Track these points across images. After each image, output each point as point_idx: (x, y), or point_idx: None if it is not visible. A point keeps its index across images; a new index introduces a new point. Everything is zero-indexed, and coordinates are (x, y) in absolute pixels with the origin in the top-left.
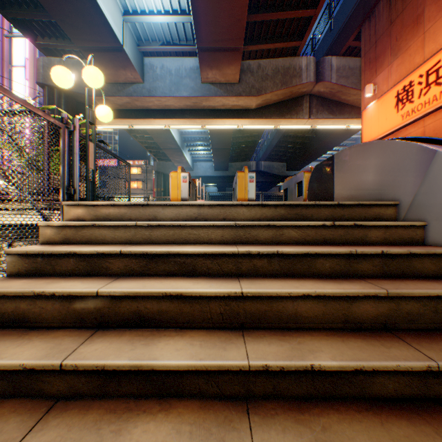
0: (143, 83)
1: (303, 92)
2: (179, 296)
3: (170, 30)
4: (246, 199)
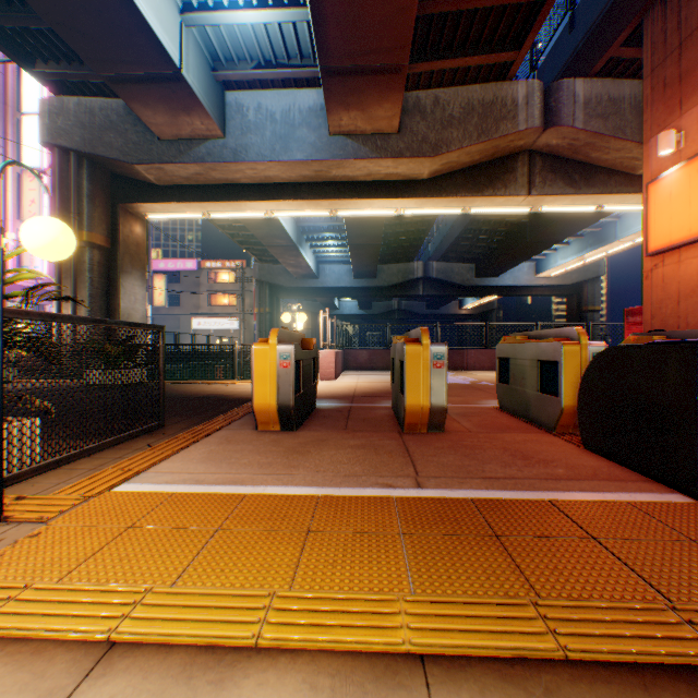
0: (225, 137)
1: (518, 147)
2: None
3: (271, 37)
4: (425, 407)
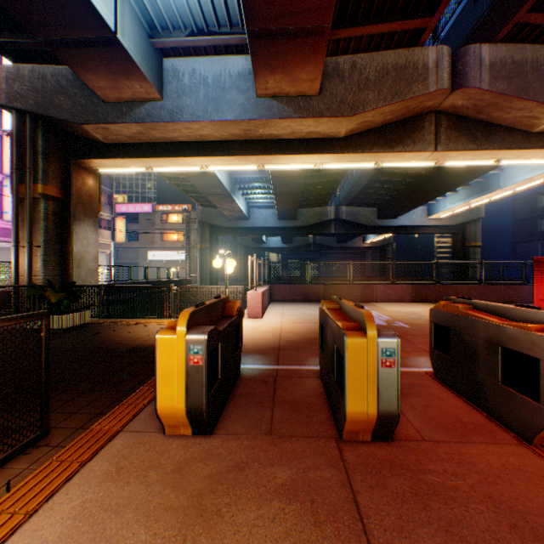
0: (162, 100)
1: (426, 108)
2: None
3: (202, 5)
4: (371, 415)
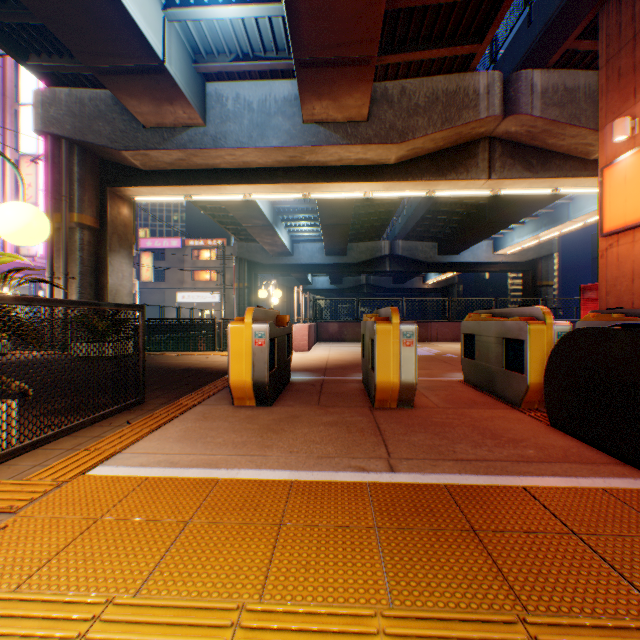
0: (205, 125)
1: (479, 134)
2: None
3: (248, 32)
4: (395, 384)
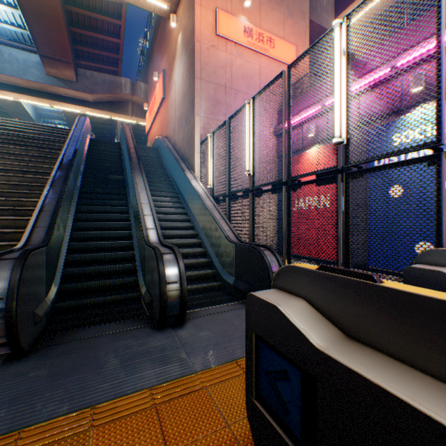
0: None
1: (127, 99)
2: (5, 129)
3: (18, 34)
4: None
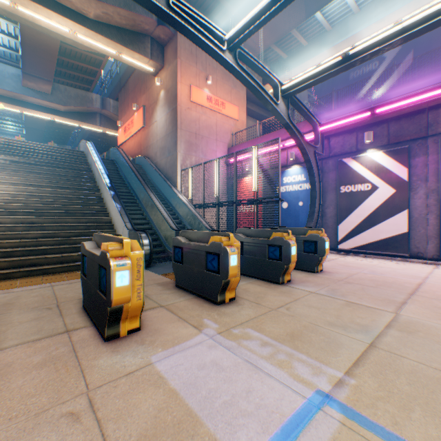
0: None
1: (97, 112)
2: (39, 152)
3: None
4: None
